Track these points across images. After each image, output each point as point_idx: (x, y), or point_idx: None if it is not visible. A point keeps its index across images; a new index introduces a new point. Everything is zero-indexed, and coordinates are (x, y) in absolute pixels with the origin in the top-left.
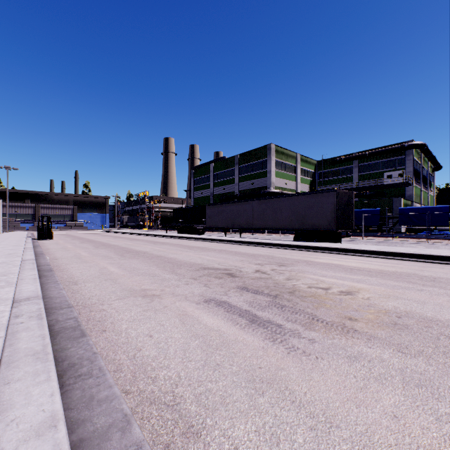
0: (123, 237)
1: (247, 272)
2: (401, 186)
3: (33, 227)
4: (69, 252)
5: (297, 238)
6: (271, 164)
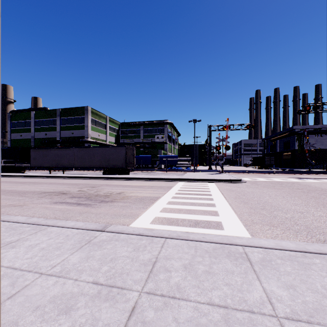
0: None
1: (73, 191)
2: (163, 143)
3: None
4: None
5: (104, 173)
6: (88, 120)
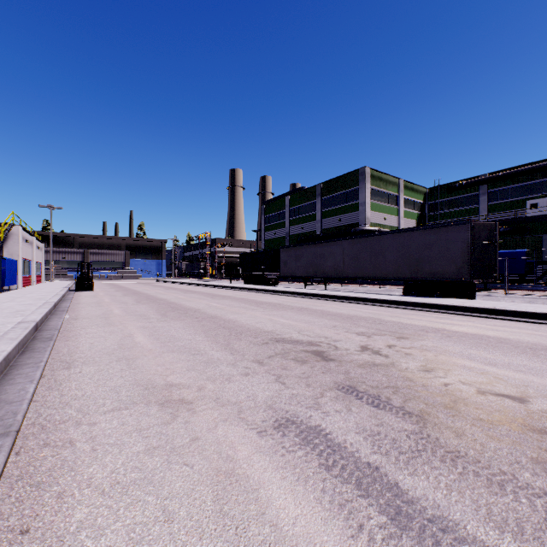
0: (177, 288)
1: (347, 350)
2: None
3: None
4: (100, 308)
5: (407, 291)
6: (364, 193)
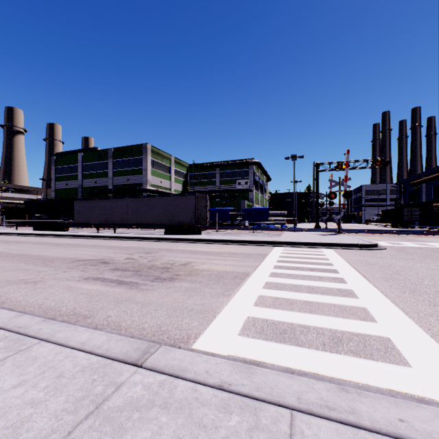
0: None
1: (119, 260)
2: (246, 191)
3: None
4: None
5: (167, 232)
6: (147, 162)
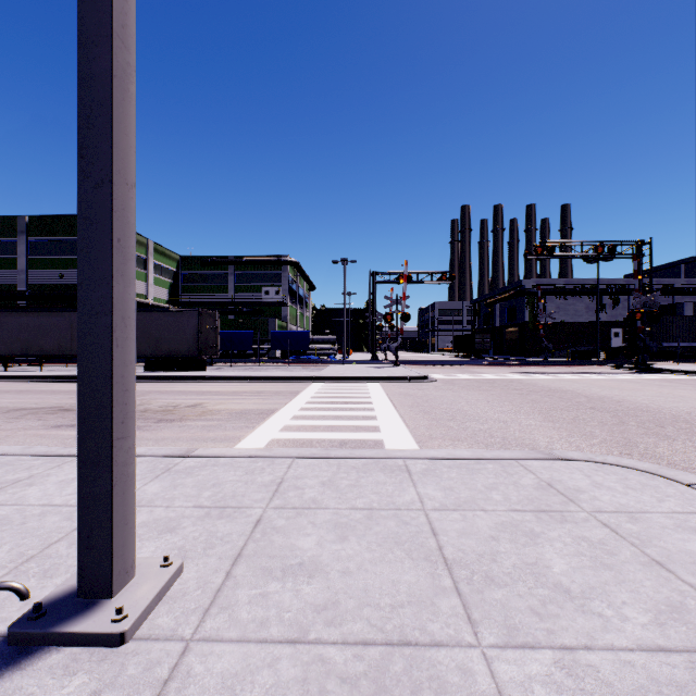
0: None
1: None
2: (278, 305)
3: None
4: None
5: (149, 367)
6: None
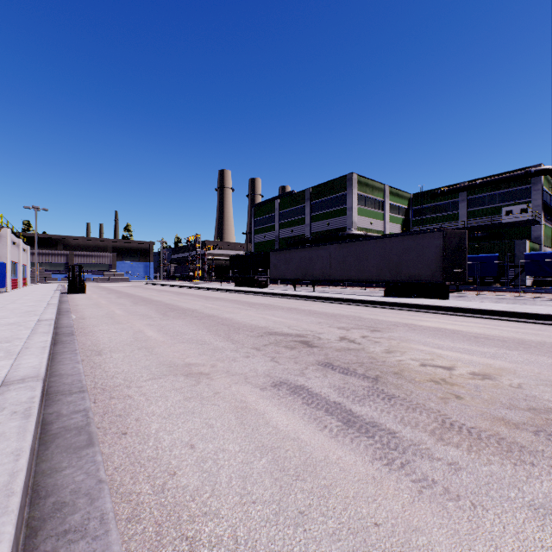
0: (169, 290)
1: (328, 340)
2: (525, 225)
3: (66, 278)
4: (101, 309)
5: (388, 292)
6: (351, 198)
